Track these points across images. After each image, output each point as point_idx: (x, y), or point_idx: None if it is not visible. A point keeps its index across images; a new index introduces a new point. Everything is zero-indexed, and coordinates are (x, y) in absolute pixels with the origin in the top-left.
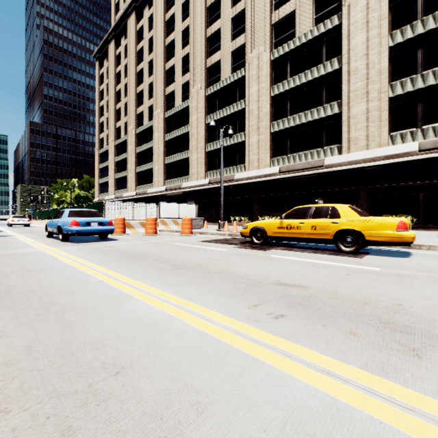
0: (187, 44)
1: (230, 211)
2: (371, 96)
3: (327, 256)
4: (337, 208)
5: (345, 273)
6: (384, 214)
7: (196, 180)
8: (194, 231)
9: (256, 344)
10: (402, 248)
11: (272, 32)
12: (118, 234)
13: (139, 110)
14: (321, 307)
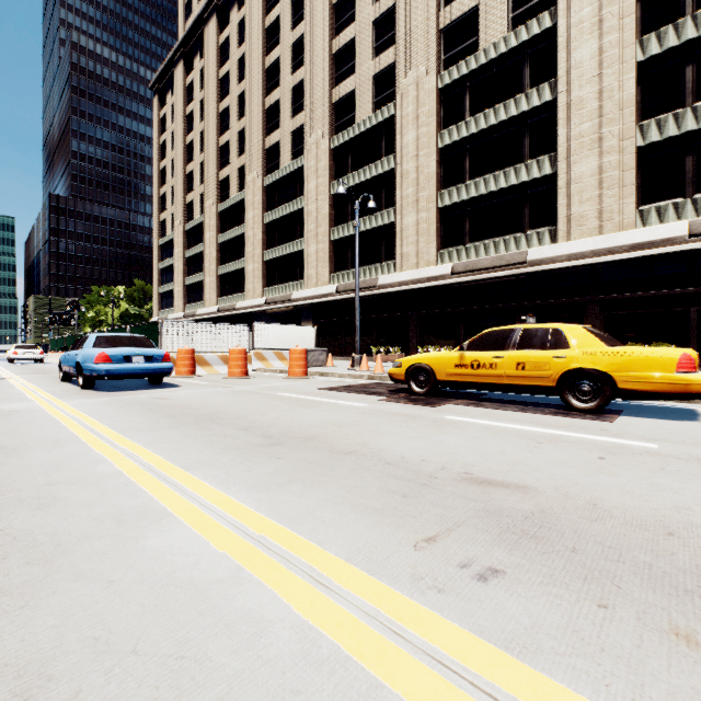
0: (300, 66)
1: (370, 338)
2: (606, 146)
3: (548, 419)
4: (562, 331)
5: (594, 455)
6: (629, 342)
7: (314, 287)
8: (311, 371)
9: (445, 679)
10: (677, 403)
11: (440, 42)
12: (182, 376)
13: (224, 174)
14: (576, 545)
